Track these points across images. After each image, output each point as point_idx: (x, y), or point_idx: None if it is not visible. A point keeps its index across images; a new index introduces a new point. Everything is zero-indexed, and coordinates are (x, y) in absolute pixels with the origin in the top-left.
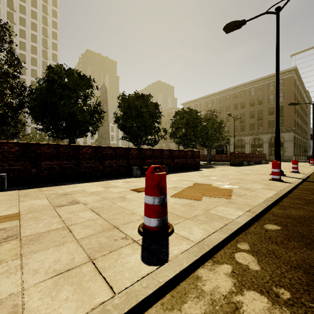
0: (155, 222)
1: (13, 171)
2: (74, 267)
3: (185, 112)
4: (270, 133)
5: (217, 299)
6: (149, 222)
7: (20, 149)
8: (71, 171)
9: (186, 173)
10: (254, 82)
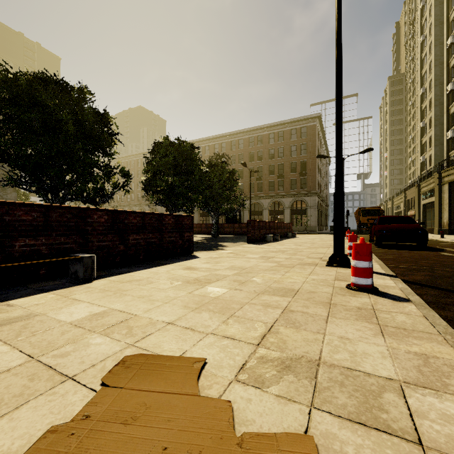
0: None
1: None
2: None
3: (171, 144)
4: (292, 196)
5: None
6: None
7: None
8: None
9: (151, 273)
10: (274, 126)
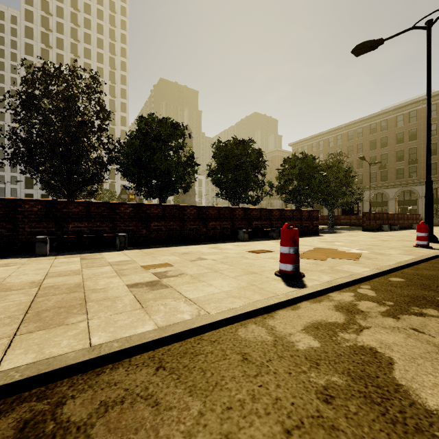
0: (291, 267)
1: (128, 232)
2: (244, 286)
3: (297, 158)
4: None
5: (343, 302)
6: (286, 267)
7: (133, 210)
8: (177, 233)
9: (302, 239)
10: (403, 106)
